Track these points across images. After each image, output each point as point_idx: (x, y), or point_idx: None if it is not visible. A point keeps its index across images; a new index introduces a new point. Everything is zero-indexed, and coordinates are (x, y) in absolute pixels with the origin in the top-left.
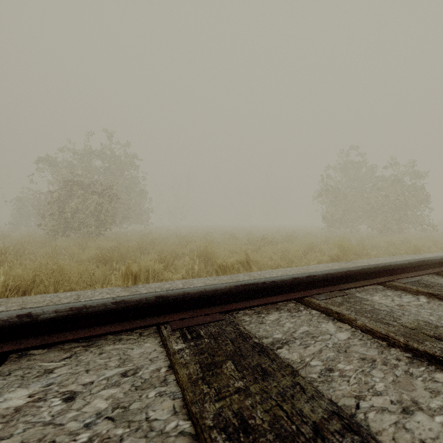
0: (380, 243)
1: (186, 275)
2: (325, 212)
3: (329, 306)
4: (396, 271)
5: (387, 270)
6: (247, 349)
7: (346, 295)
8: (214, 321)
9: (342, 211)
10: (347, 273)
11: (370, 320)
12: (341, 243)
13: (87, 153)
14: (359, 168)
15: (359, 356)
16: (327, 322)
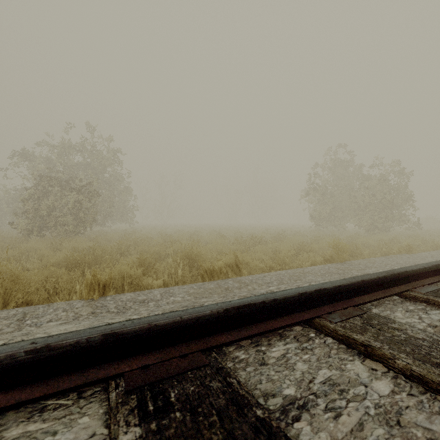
0: (370, 242)
1: (168, 280)
2: (313, 210)
3: (350, 334)
4: (411, 278)
5: (402, 278)
6: (246, 437)
7: (364, 313)
8: (193, 369)
9: (330, 209)
10: (362, 283)
11: (414, 358)
12: (336, 244)
13: (66, 147)
14: (346, 167)
15: (423, 435)
16: (352, 359)
